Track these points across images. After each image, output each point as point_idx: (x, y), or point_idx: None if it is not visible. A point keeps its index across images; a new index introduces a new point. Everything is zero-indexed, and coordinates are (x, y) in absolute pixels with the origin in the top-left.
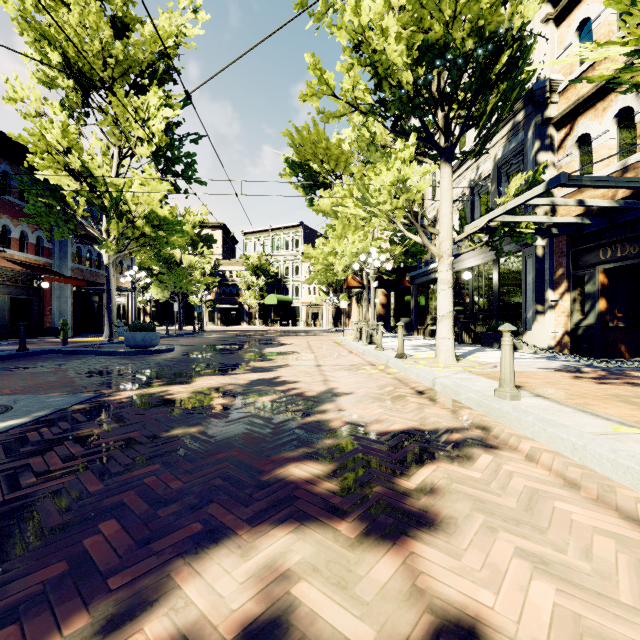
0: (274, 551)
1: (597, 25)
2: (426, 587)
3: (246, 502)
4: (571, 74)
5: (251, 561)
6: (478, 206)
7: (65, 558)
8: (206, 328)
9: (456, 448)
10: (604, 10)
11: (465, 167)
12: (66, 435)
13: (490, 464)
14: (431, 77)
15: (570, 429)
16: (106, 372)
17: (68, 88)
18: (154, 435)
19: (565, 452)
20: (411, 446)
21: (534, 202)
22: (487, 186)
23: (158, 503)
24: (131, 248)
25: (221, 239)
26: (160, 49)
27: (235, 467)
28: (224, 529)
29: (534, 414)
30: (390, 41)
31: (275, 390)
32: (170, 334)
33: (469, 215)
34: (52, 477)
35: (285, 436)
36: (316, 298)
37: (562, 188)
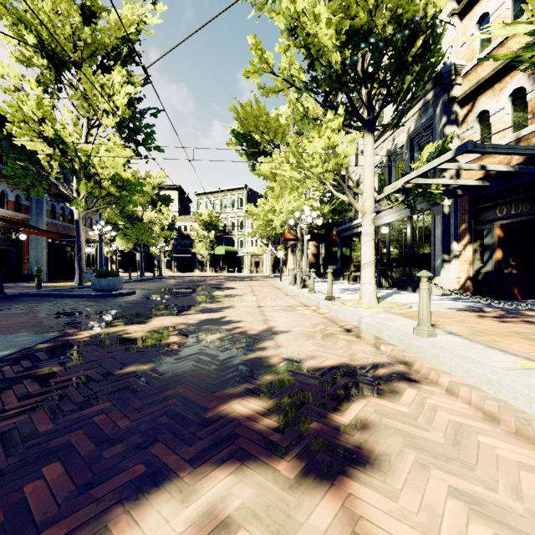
0: (214, 495)
1: (495, 18)
2: (366, 534)
3: (190, 441)
4: (473, 60)
5: (191, 507)
6: (394, 171)
7: (2, 507)
8: (164, 274)
9: (383, 383)
10: (501, 6)
11: (383, 139)
12: (26, 373)
13: (415, 398)
14: (356, 58)
15: (484, 365)
16: (72, 313)
17: (42, 66)
18: (108, 372)
19: (481, 386)
20: (343, 381)
21: (444, 166)
22: (402, 154)
23: (104, 443)
24: (98, 205)
25: (177, 199)
26: (124, 35)
27: (181, 404)
28: (166, 471)
29: (450, 350)
30: (321, 26)
31: (221, 329)
32: (133, 279)
33: (386, 179)
34: (5, 416)
35: (229, 372)
36: (258, 249)
37: (465, 156)
